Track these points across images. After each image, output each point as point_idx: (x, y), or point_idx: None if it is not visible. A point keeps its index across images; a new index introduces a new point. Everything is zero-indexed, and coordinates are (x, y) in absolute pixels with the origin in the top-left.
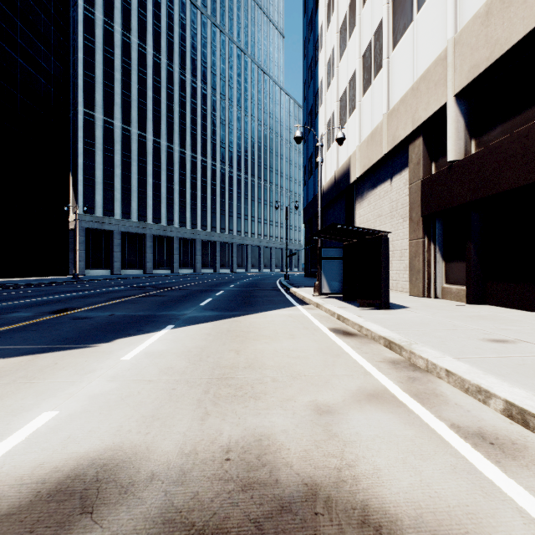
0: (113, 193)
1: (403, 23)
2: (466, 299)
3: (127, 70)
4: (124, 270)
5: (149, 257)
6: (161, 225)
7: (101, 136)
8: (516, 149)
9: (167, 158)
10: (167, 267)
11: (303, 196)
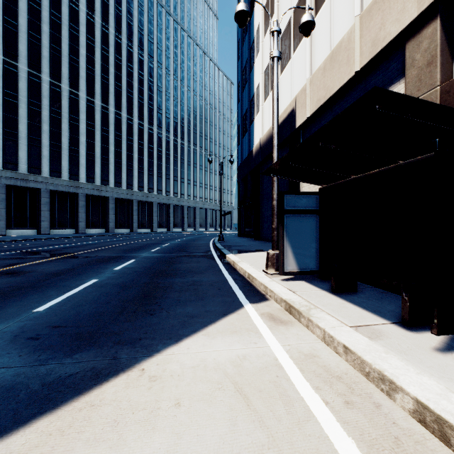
0: (39, 149)
1: None
2: None
3: (56, 24)
4: (54, 230)
5: (81, 216)
6: (95, 184)
7: (25, 89)
8: None
9: (102, 118)
10: (102, 227)
11: (237, 156)
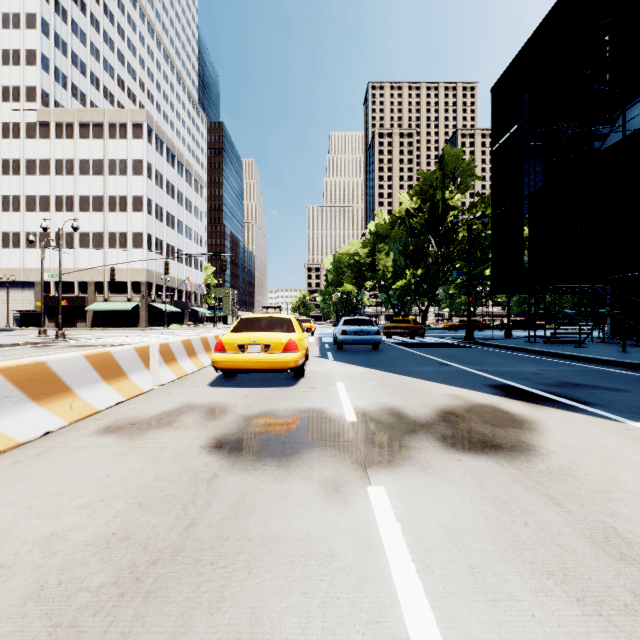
0: None
1: (32, 245)
2: (56, 327)
3: None
4: None
5: None
6: None
7: None
8: (67, 299)
9: None
10: None
11: None
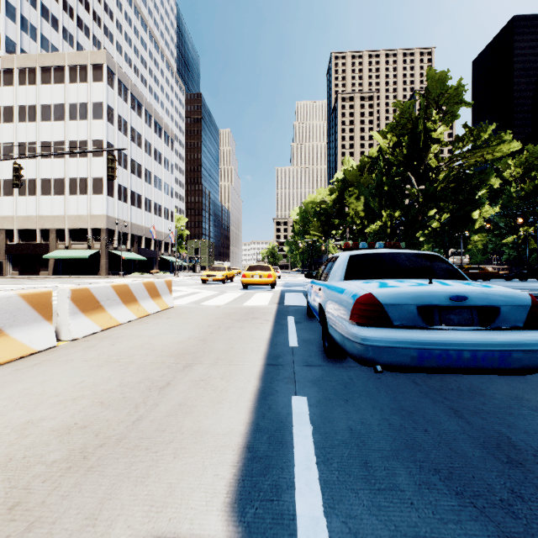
0: None
1: None
2: (19, 275)
3: None
4: None
5: None
6: None
7: None
8: (30, 247)
9: None
10: None
11: None
